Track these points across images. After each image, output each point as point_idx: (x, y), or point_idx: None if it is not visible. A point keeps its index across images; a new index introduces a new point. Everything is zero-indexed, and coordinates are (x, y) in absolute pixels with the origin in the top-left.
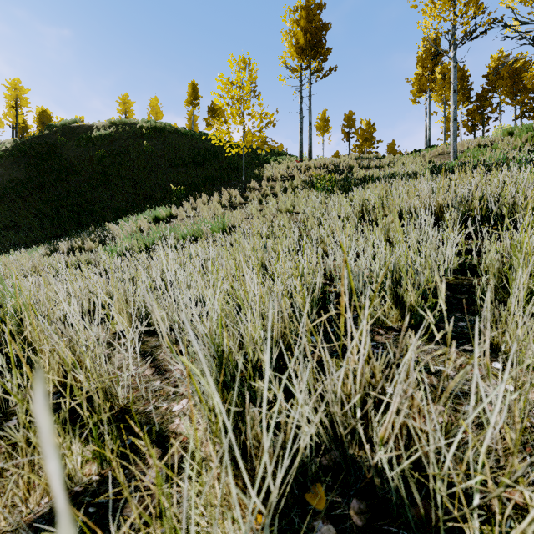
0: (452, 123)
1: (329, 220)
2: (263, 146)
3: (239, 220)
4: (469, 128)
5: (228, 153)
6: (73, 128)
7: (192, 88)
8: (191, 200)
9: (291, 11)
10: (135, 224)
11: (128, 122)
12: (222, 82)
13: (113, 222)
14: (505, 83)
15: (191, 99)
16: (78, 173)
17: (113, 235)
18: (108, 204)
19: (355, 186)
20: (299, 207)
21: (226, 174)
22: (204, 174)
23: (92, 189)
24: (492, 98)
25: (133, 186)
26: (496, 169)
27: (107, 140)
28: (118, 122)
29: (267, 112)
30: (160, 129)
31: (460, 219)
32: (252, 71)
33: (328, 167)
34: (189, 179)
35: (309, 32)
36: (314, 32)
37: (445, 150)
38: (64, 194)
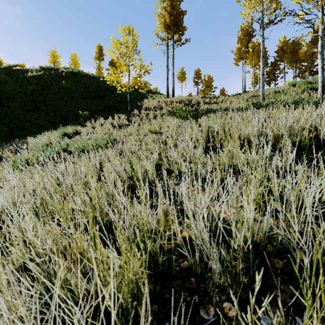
0: (261, 76)
1: (183, 144)
2: (142, 87)
3: (121, 137)
4: (267, 82)
5: (121, 91)
6: (14, 70)
7: (99, 49)
8: (92, 122)
9: (161, 1)
10: (48, 138)
11: (53, 68)
12: (113, 42)
13: (35, 136)
14: (288, 55)
15: (98, 56)
16: (14, 101)
17: (26, 147)
18: (35, 123)
19: (201, 115)
20: (164, 129)
21: (118, 105)
22: (104, 104)
23: (24, 112)
24: (280, 64)
25: (53, 111)
26: (301, 106)
27: (37, 79)
28: (46, 67)
29: (145, 64)
30: (75, 74)
31: (293, 148)
32: (134, 36)
33: (184, 102)
34: (93, 107)
35: (172, 15)
36: (176, 16)
37: (255, 94)
38: (3, 115)
